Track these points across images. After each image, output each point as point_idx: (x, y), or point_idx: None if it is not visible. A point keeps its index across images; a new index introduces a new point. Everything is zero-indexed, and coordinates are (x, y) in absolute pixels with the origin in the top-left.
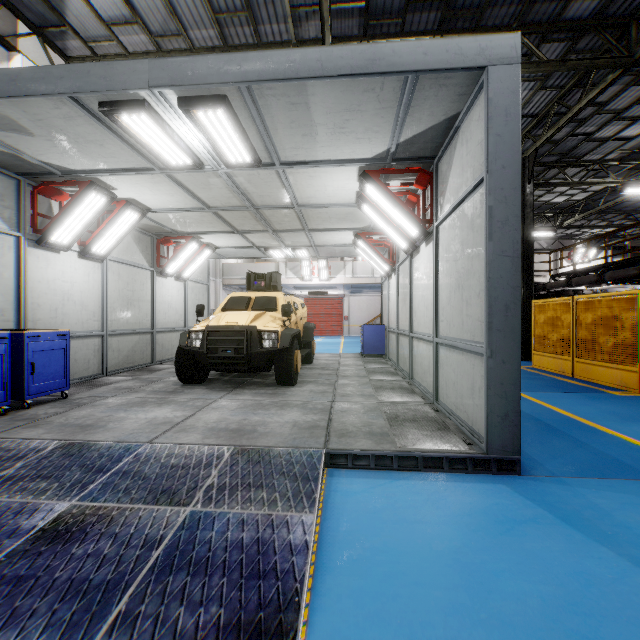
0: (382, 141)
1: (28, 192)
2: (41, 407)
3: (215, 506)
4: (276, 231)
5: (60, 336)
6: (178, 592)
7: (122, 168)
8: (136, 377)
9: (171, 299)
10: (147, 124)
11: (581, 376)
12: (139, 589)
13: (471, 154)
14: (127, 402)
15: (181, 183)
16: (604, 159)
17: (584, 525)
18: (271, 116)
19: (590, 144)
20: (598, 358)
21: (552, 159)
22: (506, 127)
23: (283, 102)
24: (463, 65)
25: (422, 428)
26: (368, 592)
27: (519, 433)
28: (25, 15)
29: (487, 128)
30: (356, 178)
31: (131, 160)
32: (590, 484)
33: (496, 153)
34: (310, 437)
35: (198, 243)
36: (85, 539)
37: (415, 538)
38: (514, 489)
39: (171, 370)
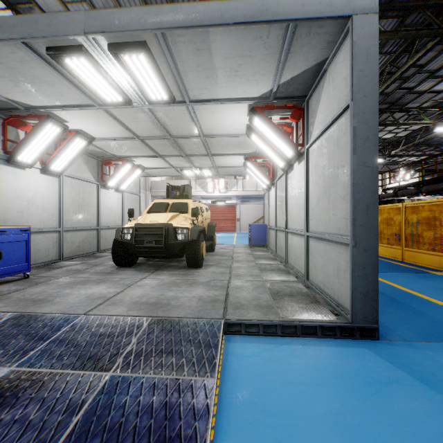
0: (267, 83)
1: (0, 123)
2: (7, 285)
3: (132, 371)
4: (188, 155)
5: (23, 231)
6: None
7: (70, 104)
8: (84, 262)
9: (112, 205)
10: (86, 66)
11: (409, 260)
12: None
13: (337, 89)
14: (74, 281)
15: (116, 117)
16: (421, 107)
17: (439, 386)
18: (182, 60)
19: (411, 96)
20: (422, 247)
21: (384, 106)
22: (367, 64)
23: (191, 48)
24: (333, 15)
25: (298, 301)
26: None
27: (377, 307)
28: None
29: (352, 65)
30: (246, 113)
31: (77, 98)
32: (435, 348)
33: (359, 85)
34: (212, 309)
35: (131, 164)
36: (16, 404)
37: (300, 400)
38: (375, 352)
39: (111, 256)
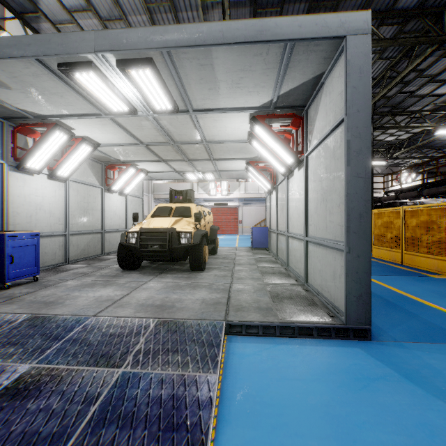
0: (267, 94)
1: (10, 131)
2: (18, 288)
3: (141, 368)
4: (190, 160)
5: (32, 236)
6: (108, 443)
7: (78, 114)
8: (90, 265)
9: (116, 208)
10: (94, 80)
11: (408, 263)
12: (77, 440)
13: (333, 102)
14: (81, 284)
15: (121, 125)
16: (422, 110)
17: (422, 382)
18: (186, 74)
19: (412, 99)
20: (420, 251)
21: (385, 110)
22: (360, 81)
23: (194, 64)
24: (328, 35)
25: (297, 304)
26: (259, 441)
27: (370, 309)
28: (10, 4)
29: (346, 82)
30: (248, 121)
31: (84, 108)
32: (423, 348)
33: (353, 100)
34: (214, 311)
35: (135, 169)
36: (39, 396)
37: (294, 393)
38: (367, 352)
39: (115, 259)
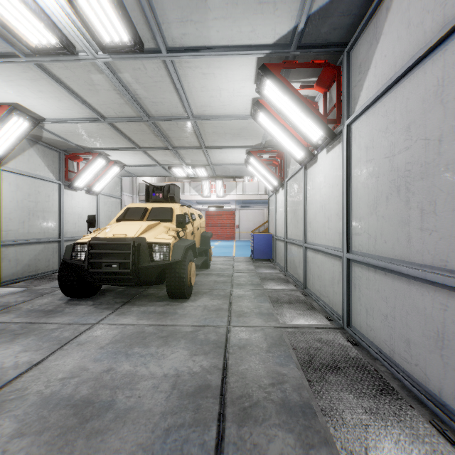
0: (290, 11)
1: None
2: None
3: None
4: (175, 148)
5: None
6: None
7: None
8: (29, 288)
9: (82, 210)
10: None
11: None
12: None
13: None
14: None
15: (61, 81)
16: None
17: None
18: None
19: None
20: None
21: None
22: None
23: None
24: None
25: (356, 389)
26: None
27: None
28: None
29: None
30: (253, 78)
31: None
32: None
33: None
34: (193, 425)
35: (105, 159)
36: None
37: None
38: None
39: None
